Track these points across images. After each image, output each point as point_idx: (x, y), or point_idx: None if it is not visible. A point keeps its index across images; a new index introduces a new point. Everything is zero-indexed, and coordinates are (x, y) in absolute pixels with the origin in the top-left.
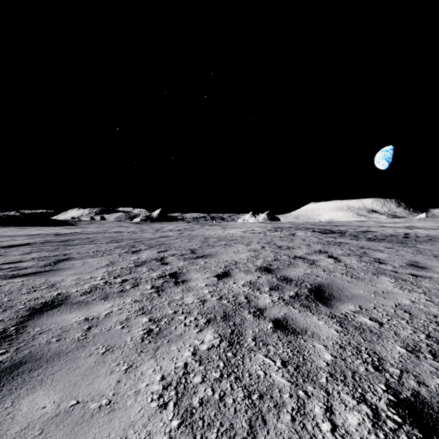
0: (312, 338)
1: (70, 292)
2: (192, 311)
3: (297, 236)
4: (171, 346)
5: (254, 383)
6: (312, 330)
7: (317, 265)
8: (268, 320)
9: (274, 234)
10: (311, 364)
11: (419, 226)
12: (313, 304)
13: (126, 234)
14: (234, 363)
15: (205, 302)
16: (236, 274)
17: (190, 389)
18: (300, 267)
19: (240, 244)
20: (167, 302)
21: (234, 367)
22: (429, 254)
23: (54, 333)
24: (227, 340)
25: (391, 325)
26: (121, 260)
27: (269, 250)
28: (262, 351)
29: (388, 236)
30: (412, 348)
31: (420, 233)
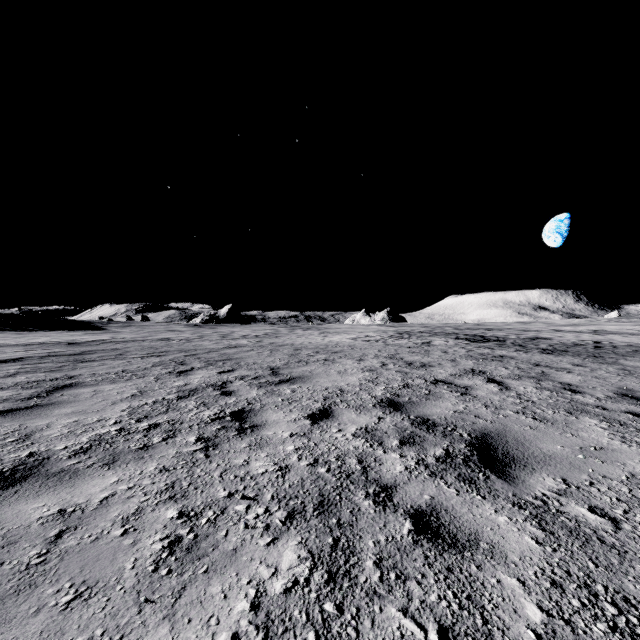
0: (492, 560)
1: (53, 450)
2: (262, 491)
3: (434, 345)
4: (212, 582)
5: None
6: (489, 539)
7: (474, 396)
8: (402, 514)
9: (400, 343)
10: (502, 637)
11: (611, 330)
12: (480, 474)
13: (176, 342)
14: (339, 633)
15: (287, 470)
16: (343, 412)
17: None
18: (447, 400)
19: (348, 359)
20: (219, 472)
21: None
22: None
23: None
24: (324, 566)
25: (635, 525)
26: (157, 387)
27: (394, 368)
28: (396, 597)
29: (571, 347)
30: None
31: (616, 341)
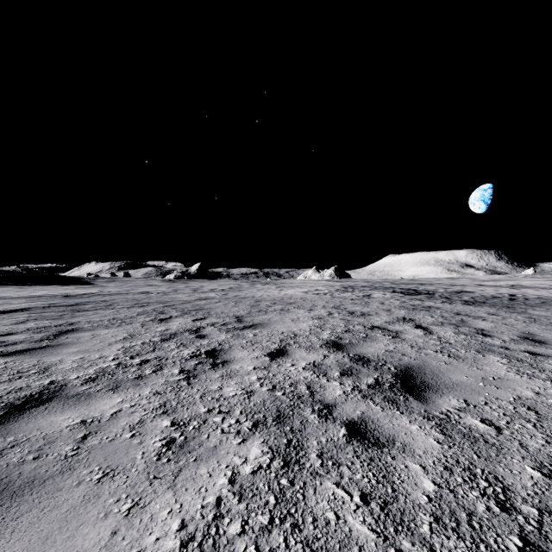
0: (403, 453)
1: (68, 379)
2: (233, 408)
3: (373, 298)
4: (200, 467)
5: (320, 534)
6: (402, 440)
7: (402, 339)
8: (339, 423)
9: (344, 296)
10: (404, 499)
11: (526, 285)
12: (401, 397)
13: (155, 295)
14: (291, 497)
15: (252, 394)
16: (296, 351)
17: (222, 548)
18: (380, 342)
19: (300, 309)
20: (200, 395)
21: (291, 504)
22: (546, 322)
23: (33, 446)
24: (281, 457)
25: (513, 431)
26: (143, 331)
27: (339, 317)
28: (332, 476)
29: (489, 299)
30: (549, 470)
31: (529, 294)
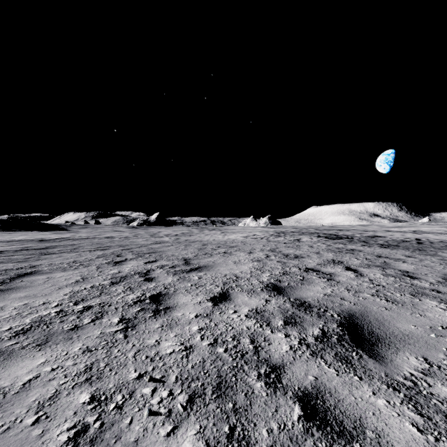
0: None
1: None
2: (168, 372)
3: (303, 242)
4: None
5: None
6: (373, 427)
7: (337, 281)
8: (291, 396)
9: (278, 240)
10: None
11: (426, 231)
12: (354, 354)
13: (117, 239)
14: None
15: (191, 351)
16: (238, 295)
17: None
18: (317, 285)
19: (241, 252)
20: (133, 353)
21: None
22: None
23: None
24: None
25: None
26: (96, 274)
27: (275, 259)
28: None
29: (401, 242)
30: None
31: (431, 238)
